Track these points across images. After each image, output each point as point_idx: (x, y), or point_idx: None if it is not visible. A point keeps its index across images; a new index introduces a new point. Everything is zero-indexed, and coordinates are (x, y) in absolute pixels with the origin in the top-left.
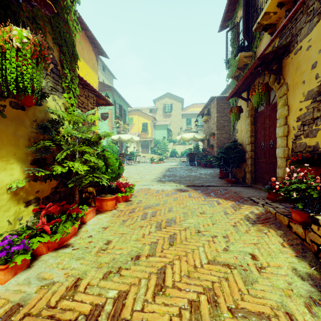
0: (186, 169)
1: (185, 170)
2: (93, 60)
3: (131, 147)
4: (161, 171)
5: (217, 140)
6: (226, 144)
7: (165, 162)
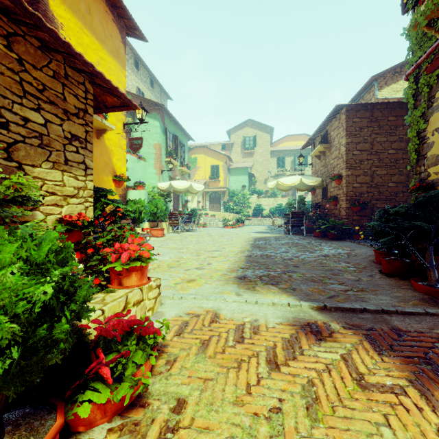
0: (289, 242)
1: (288, 246)
2: (114, 40)
3: (193, 202)
4: (242, 248)
5: (348, 188)
6: (365, 194)
7: (247, 226)
